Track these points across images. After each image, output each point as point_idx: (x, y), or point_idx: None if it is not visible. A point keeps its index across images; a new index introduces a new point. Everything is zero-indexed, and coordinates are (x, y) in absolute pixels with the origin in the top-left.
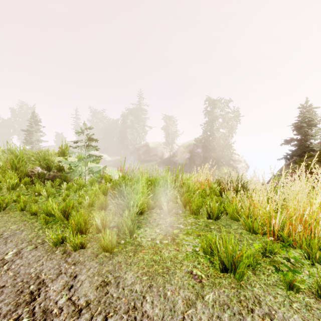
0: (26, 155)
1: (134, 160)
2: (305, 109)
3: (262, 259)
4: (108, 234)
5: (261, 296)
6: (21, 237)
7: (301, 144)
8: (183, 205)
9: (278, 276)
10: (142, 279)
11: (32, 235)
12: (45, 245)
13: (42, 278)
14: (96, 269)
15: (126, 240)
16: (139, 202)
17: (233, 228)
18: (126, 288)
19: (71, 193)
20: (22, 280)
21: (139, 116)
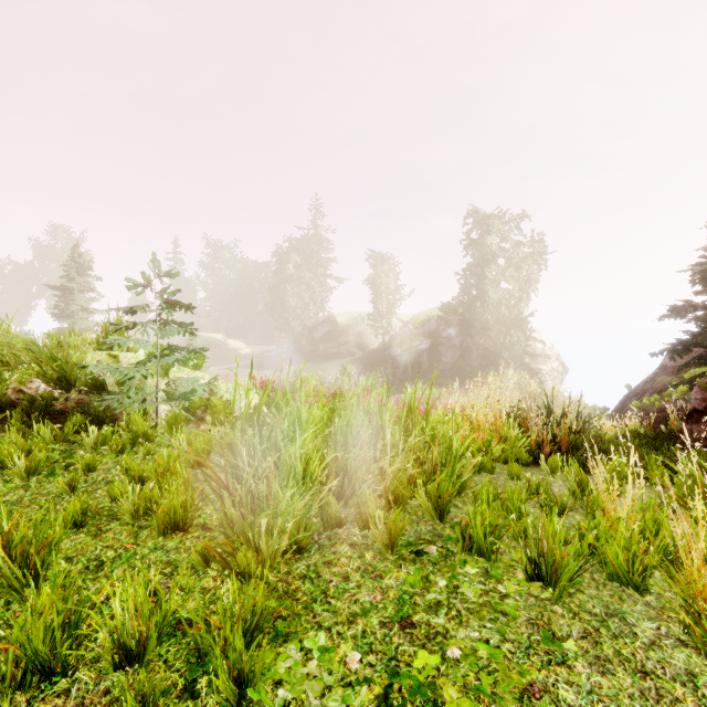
0: (11, 347)
1: (302, 354)
2: None
3: None
4: None
5: None
6: None
7: None
8: (437, 512)
9: None
10: None
11: None
12: None
13: None
14: None
15: None
16: (292, 516)
17: (642, 637)
18: None
19: (108, 458)
20: None
21: (313, 254)
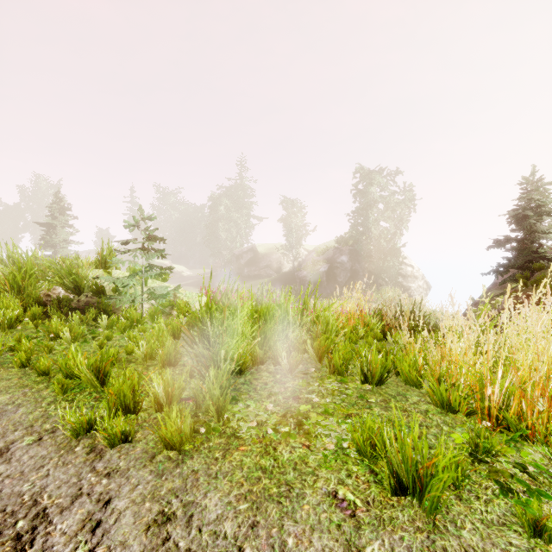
0: (39, 266)
1: (231, 276)
2: (530, 186)
3: (473, 469)
4: (175, 417)
5: (478, 550)
6: (14, 418)
7: (524, 248)
8: (318, 358)
9: (506, 503)
10: (237, 508)
11: (36, 415)
12: (57, 434)
13: (44, 505)
14: (148, 486)
15: (209, 426)
16: (237, 352)
17: (411, 401)
18: (206, 528)
19: (116, 334)
20: (3, 509)
21: (240, 199)
